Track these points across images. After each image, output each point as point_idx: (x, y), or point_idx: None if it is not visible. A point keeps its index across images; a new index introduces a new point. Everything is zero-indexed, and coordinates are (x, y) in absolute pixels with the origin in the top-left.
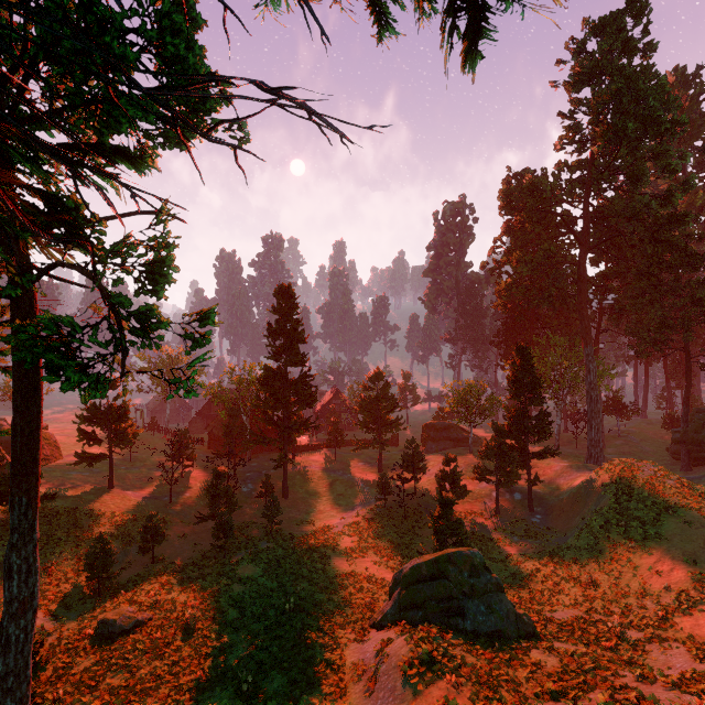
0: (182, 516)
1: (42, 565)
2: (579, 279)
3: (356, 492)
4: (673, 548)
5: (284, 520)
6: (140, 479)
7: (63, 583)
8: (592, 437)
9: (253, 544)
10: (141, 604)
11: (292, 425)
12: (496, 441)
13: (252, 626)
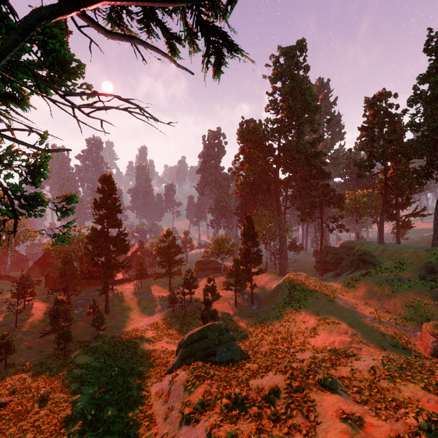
0: (27, 335)
1: None
2: (276, 181)
3: (155, 305)
4: (310, 310)
5: (107, 327)
6: None
7: None
8: (281, 262)
9: (86, 345)
10: (1, 394)
11: (112, 266)
12: (235, 267)
13: (90, 389)
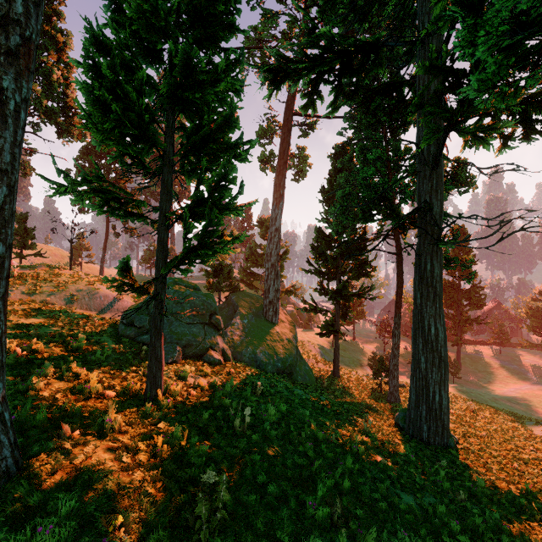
0: None
1: (346, 361)
2: None
3: (523, 378)
4: None
5: (461, 379)
6: (361, 340)
7: (357, 369)
8: None
9: None
10: None
11: (465, 319)
12: None
13: (461, 404)
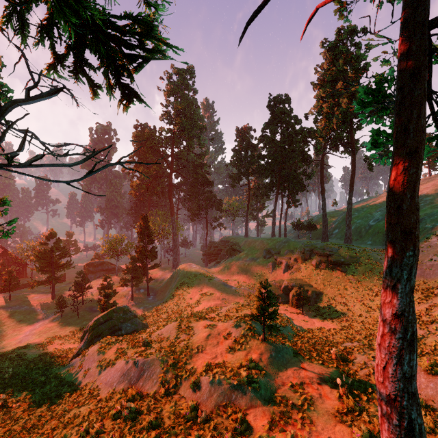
0: None
1: None
2: (170, 185)
3: (35, 316)
4: (196, 289)
5: None
6: None
7: None
8: (174, 257)
9: None
10: None
11: None
12: (132, 264)
13: None
